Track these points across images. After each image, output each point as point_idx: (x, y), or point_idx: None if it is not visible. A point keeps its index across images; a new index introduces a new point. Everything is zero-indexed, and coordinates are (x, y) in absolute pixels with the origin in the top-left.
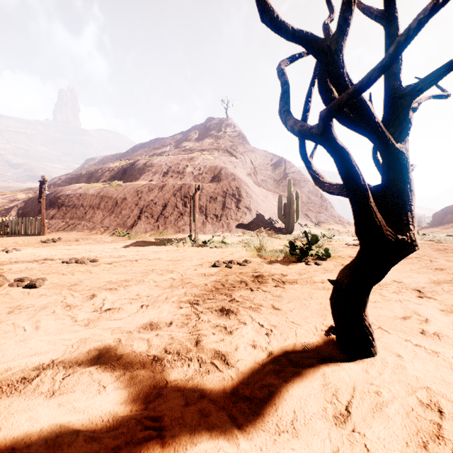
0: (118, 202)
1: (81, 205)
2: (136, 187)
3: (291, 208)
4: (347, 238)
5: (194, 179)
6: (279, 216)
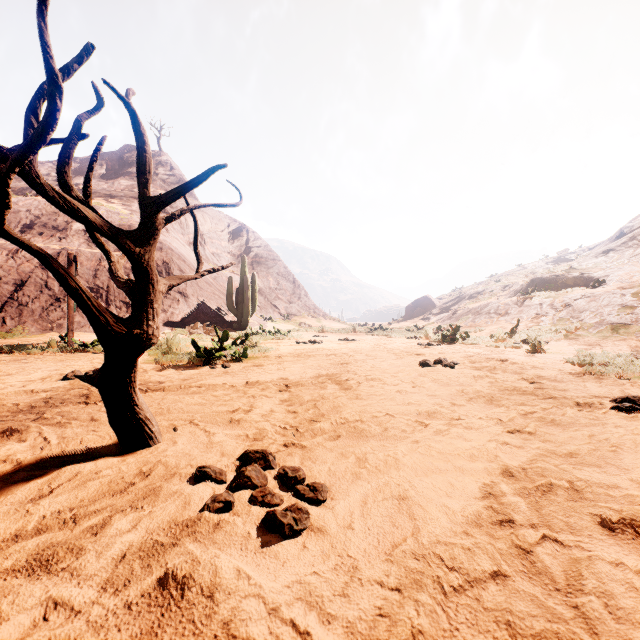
0: None
1: None
2: None
3: (244, 295)
4: (309, 334)
5: (87, 242)
6: (229, 306)
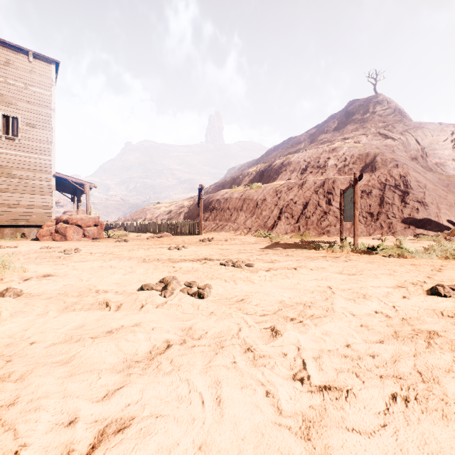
0: (258, 203)
1: (227, 208)
2: (275, 188)
3: None
4: None
5: (338, 172)
6: None
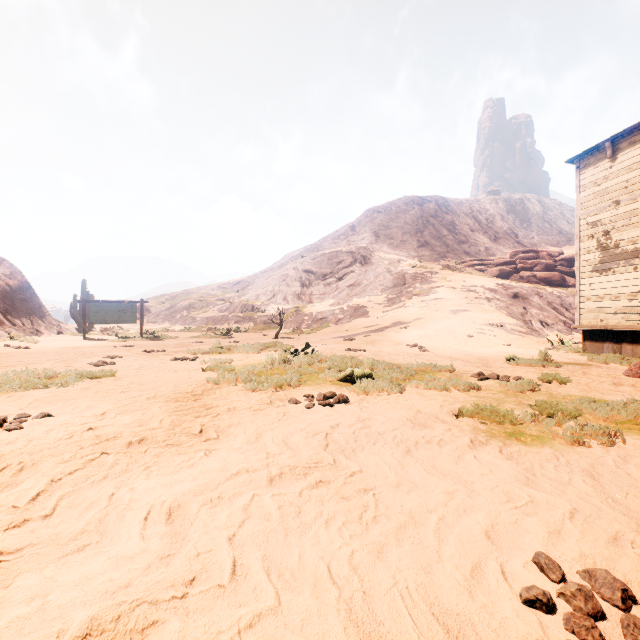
0: None
1: None
2: None
3: None
4: None
5: None
6: (76, 315)
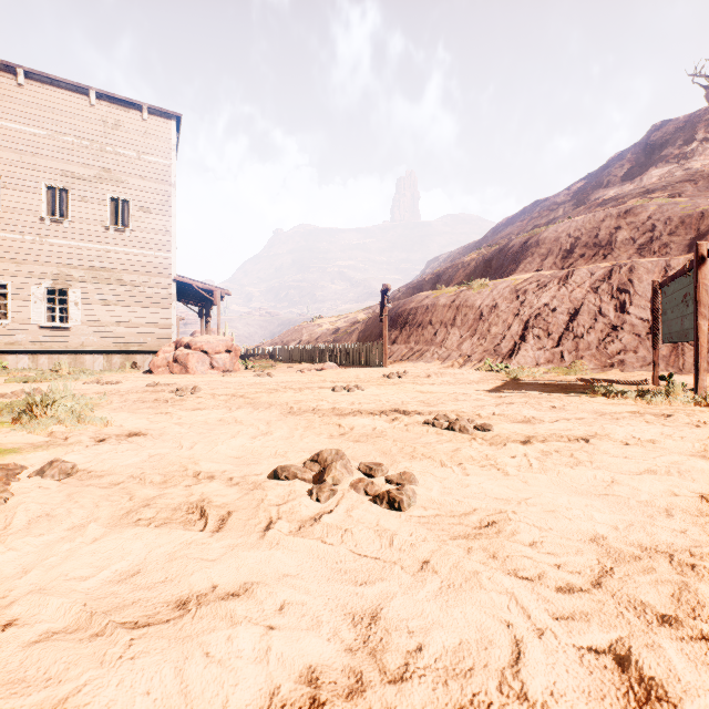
0: (483, 312)
1: (429, 322)
2: (514, 285)
3: None
4: None
5: (638, 252)
6: None
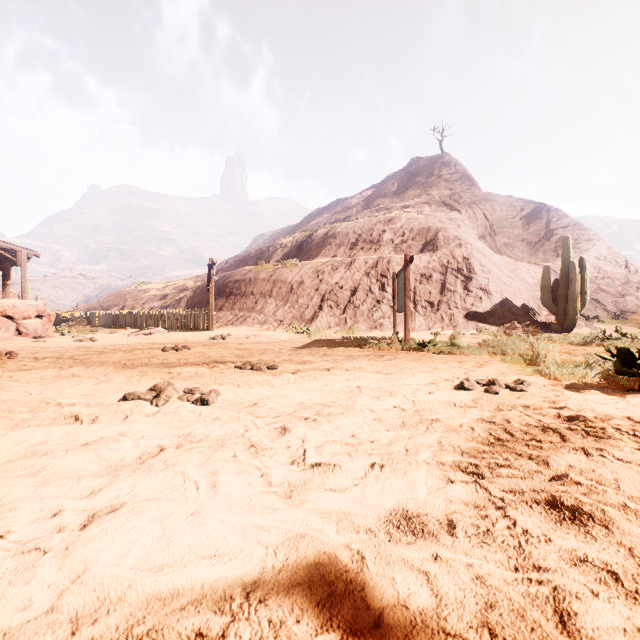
0: (293, 287)
1: (251, 293)
2: (316, 267)
3: (569, 287)
4: None
5: (394, 250)
6: (544, 301)
